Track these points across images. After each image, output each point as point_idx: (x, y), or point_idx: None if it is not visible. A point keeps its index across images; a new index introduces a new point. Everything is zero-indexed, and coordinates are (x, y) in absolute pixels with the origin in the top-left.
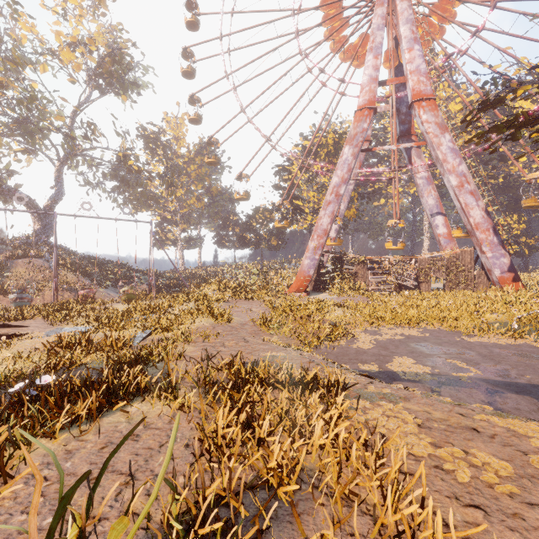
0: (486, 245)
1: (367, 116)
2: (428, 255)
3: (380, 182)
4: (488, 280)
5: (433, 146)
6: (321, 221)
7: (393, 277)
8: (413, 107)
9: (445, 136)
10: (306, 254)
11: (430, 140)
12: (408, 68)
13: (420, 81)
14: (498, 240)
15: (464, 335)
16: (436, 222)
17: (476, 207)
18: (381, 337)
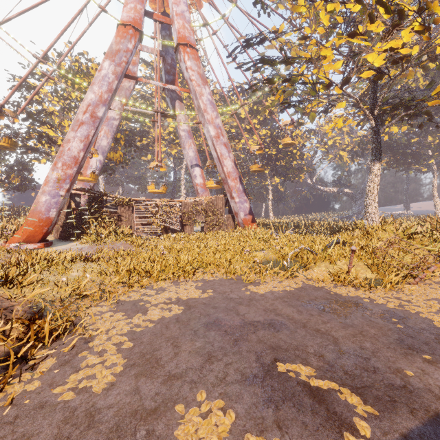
0: (235, 191)
1: (132, 36)
2: (191, 199)
3: (147, 138)
4: (234, 222)
5: (196, 94)
6: (69, 144)
7: (160, 220)
8: (179, 50)
9: (206, 88)
10: (43, 188)
11: (194, 87)
12: (175, 9)
13: (185, 26)
14: (242, 188)
15: (248, 283)
16: (195, 173)
17: (228, 158)
18: (146, 317)
